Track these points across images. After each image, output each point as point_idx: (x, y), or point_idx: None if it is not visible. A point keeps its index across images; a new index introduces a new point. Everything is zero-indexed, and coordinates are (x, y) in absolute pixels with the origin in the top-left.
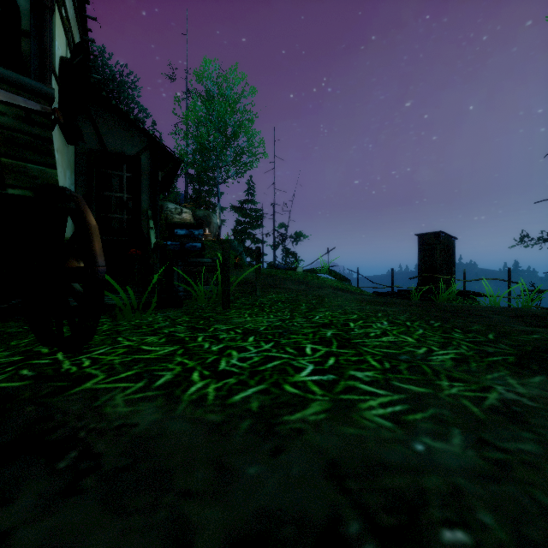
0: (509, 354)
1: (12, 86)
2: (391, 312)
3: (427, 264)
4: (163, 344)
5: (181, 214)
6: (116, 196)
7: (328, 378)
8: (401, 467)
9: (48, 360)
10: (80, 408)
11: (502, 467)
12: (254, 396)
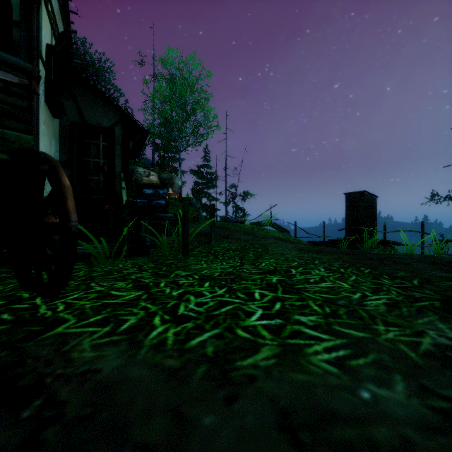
0: (435, 300)
1: None
2: (326, 259)
3: (353, 218)
4: (129, 289)
5: (149, 176)
6: (93, 161)
7: (275, 322)
8: (350, 416)
9: (27, 305)
10: (50, 353)
11: (447, 417)
12: (209, 341)
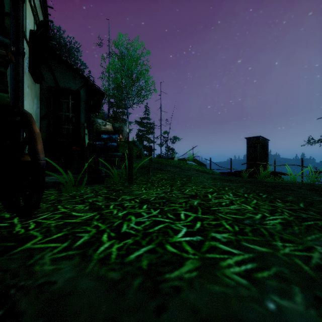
0: (318, 220)
1: None
2: (233, 186)
3: (252, 155)
4: (86, 211)
5: (106, 125)
6: (65, 115)
7: (197, 238)
8: None
9: (6, 224)
10: (17, 267)
11: None
12: (145, 255)
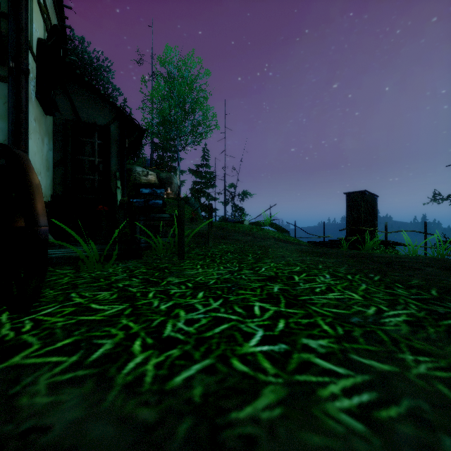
0: None
1: None
2: (330, 263)
3: (354, 218)
4: (113, 302)
5: (147, 176)
6: (88, 160)
7: (279, 348)
8: None
9: None
10: None
11: None
12: (198, 377)
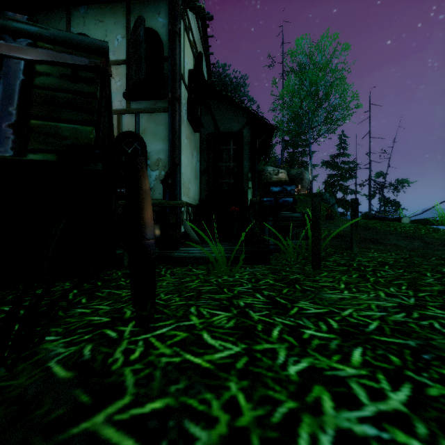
0: None
1: (65, 47)
2: None
3: None
4: (227, 334)
5: (278, 174)
6: (225, 165)
7: None
8: None
9: (115, 334)
10: None
11: None
12: None
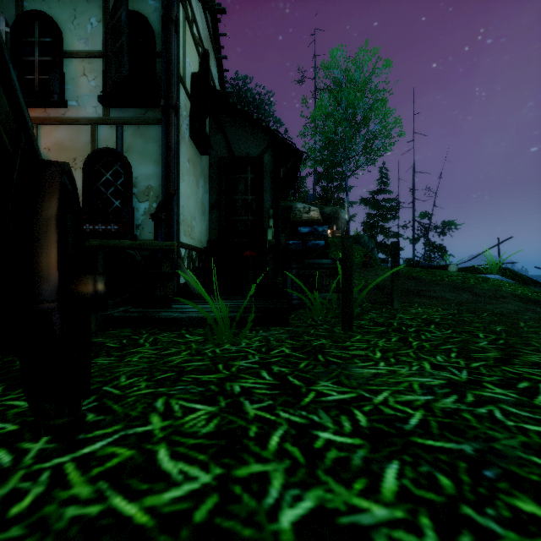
0: None
1: None
2: None
3: None
4: (198, 448)
5: (309, 212)
6: (241, 199)
7: None
8: None
9: (9, 458)
10: None
11: None
12: None
